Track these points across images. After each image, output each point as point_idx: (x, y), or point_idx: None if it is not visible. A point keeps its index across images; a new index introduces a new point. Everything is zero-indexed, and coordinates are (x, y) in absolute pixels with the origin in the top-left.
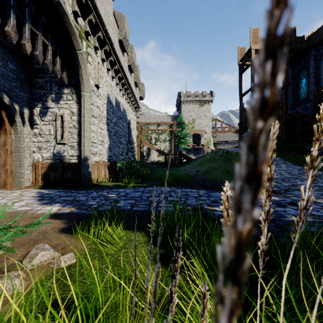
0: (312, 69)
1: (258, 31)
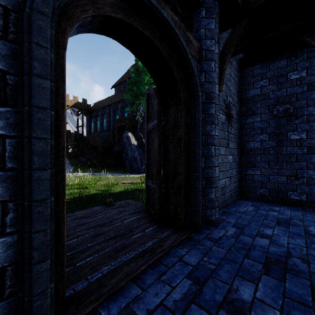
0: (94, 120)
1: (68, 96)
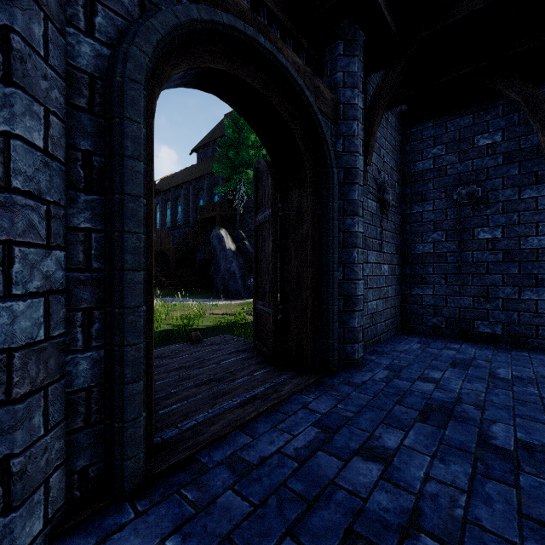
0: (161, 209)
1: None
